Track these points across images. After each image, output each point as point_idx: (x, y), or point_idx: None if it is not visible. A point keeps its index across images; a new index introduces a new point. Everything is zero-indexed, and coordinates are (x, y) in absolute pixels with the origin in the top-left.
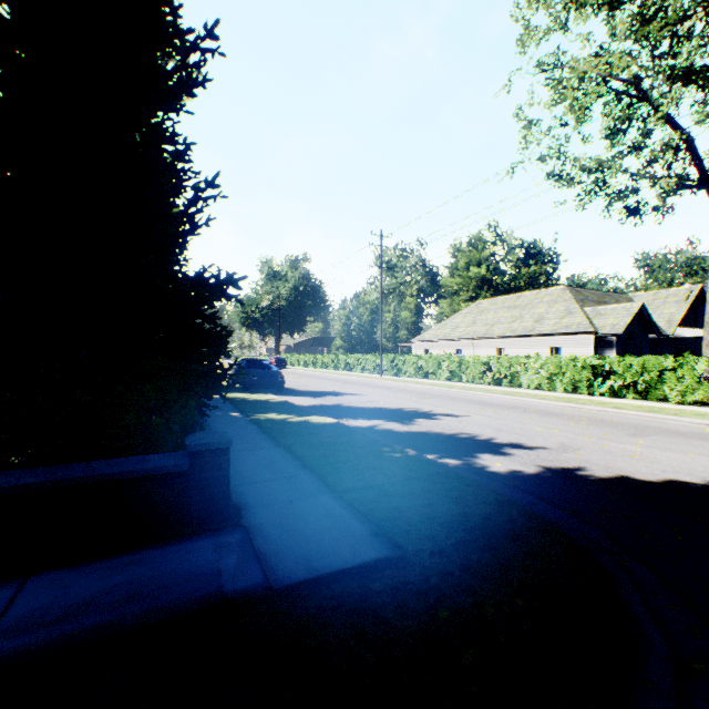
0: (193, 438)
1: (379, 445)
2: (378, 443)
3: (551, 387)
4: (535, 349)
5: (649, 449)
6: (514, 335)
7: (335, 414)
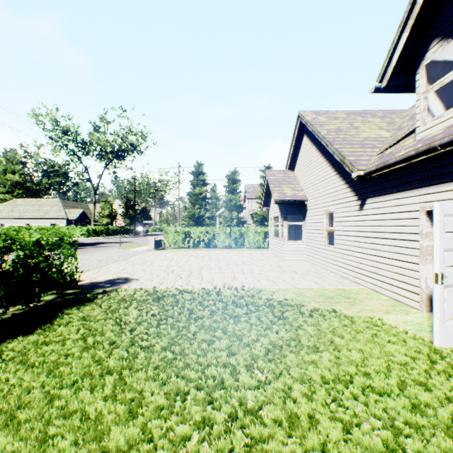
0: None
1: None
2: None
3: None
4: (46, 224)
5: None
6: (36, 218)
7: None
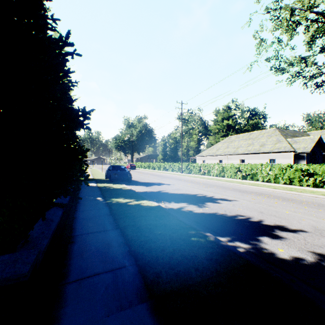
0: None
1: (187, 229)
2: (186, 226)
3: (276, 181)
4: (261, 160)
5: None
6: (249, 153)
7: (157, 198)
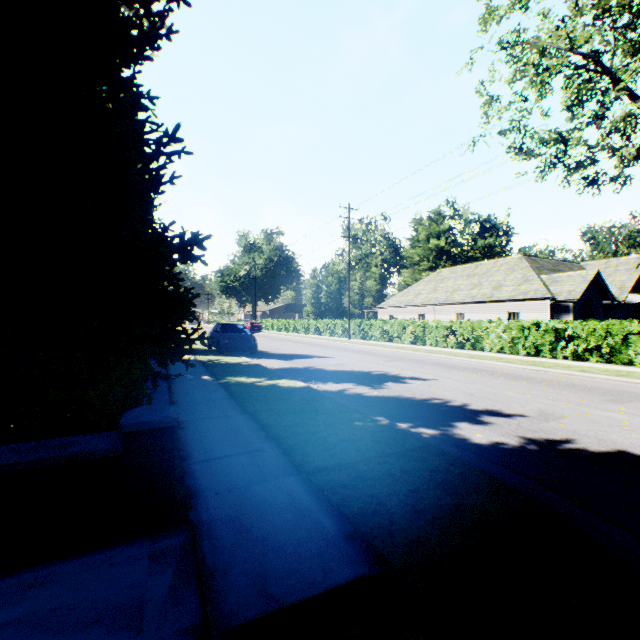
0: (130, 415)
1: (350, 413)
2: (348, 410)
3: (513, 350)
4: (494, 314)
5: (636, 417)
6: (474, 301)
7: (304, 378)
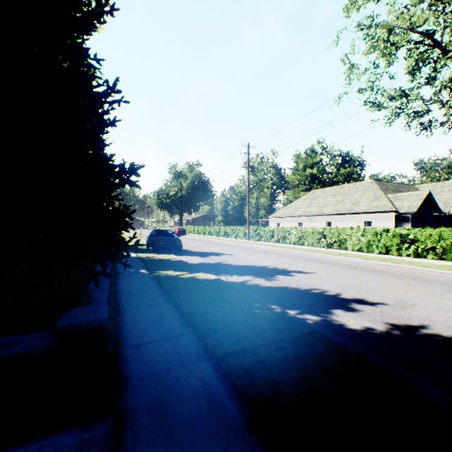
0: (66, 316)
1: (250, 302)
2: (249, 299)
3: (369, 249)
4: (353, 223)
5: None
6: (338, 213)
7: (216, 271)
